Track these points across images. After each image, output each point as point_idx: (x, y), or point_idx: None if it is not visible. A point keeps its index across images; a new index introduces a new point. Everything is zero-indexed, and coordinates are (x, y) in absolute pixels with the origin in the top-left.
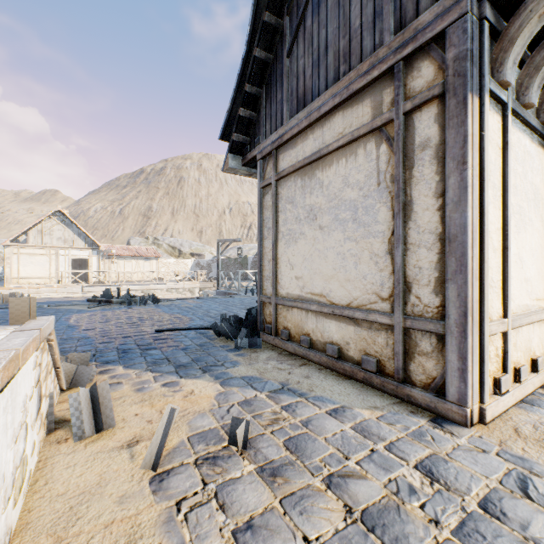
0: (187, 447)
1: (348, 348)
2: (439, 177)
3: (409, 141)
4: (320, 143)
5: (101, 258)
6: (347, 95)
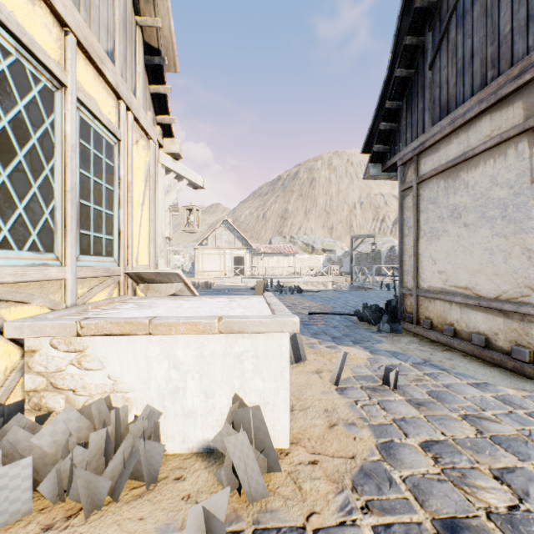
0: (353, 380)
1: (496, 339)
2: None
3: None
4: (465, 146)
5: (253, 256)
6: (494, 100)
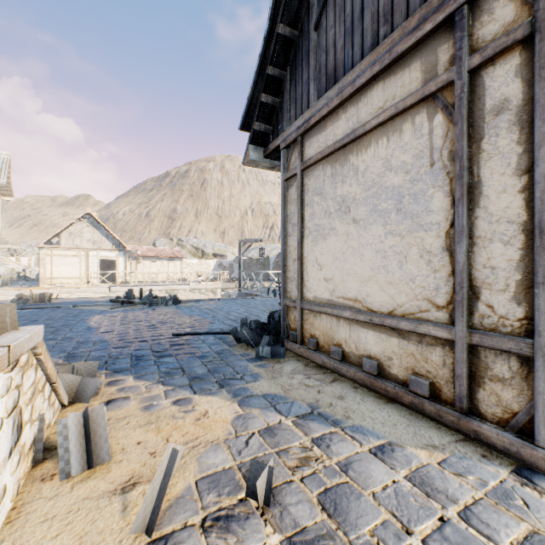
0: (194, 497)
1: (391, 365)
2: (522, 147)
3: (476, 106)
4: (355, 122)
5: (127, 259)
6: (389, 60)
